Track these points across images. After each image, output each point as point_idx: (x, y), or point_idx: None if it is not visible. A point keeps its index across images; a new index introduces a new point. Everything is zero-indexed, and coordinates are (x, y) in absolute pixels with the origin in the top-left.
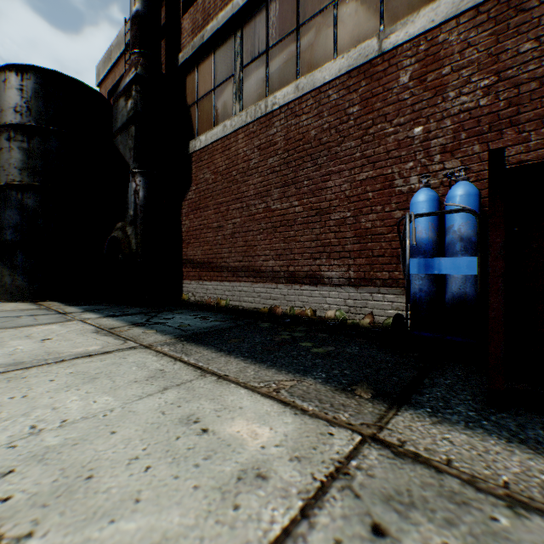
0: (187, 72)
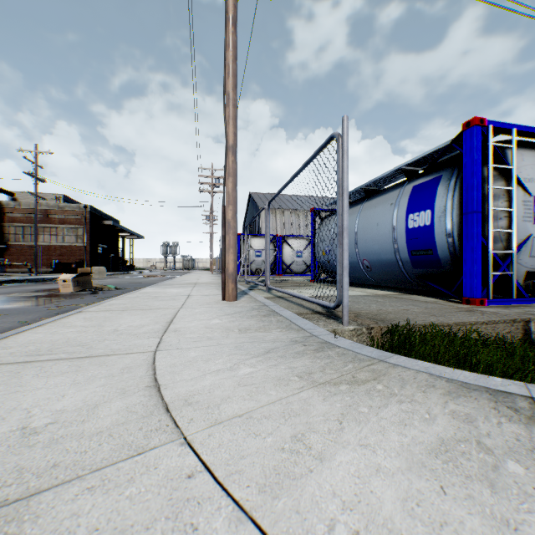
0: (6, 226)
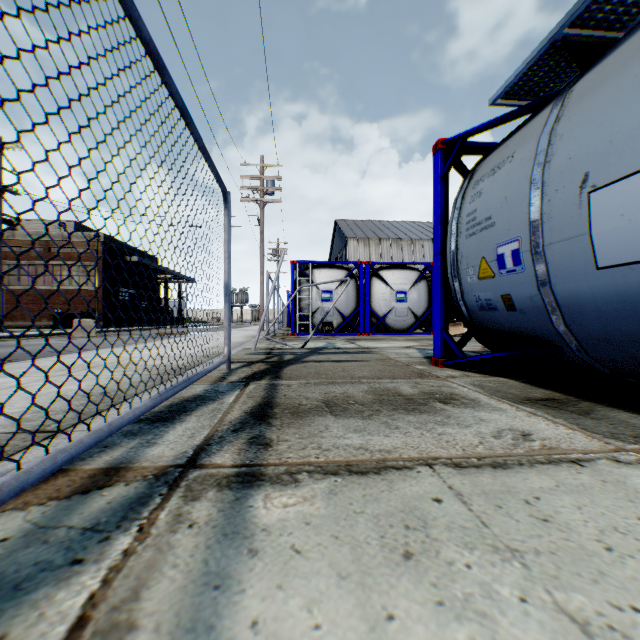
0: None
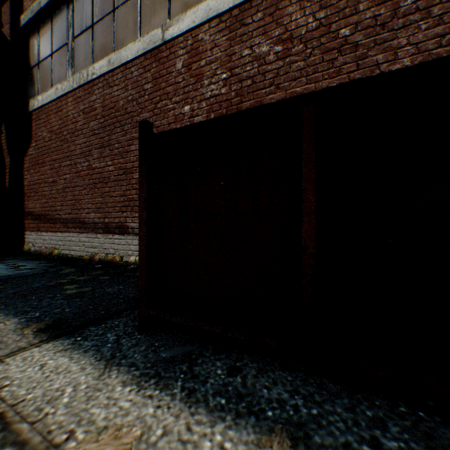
0: (31, 35)
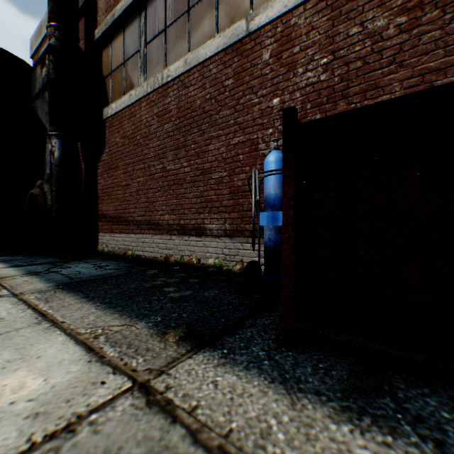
0: (103, 47)
